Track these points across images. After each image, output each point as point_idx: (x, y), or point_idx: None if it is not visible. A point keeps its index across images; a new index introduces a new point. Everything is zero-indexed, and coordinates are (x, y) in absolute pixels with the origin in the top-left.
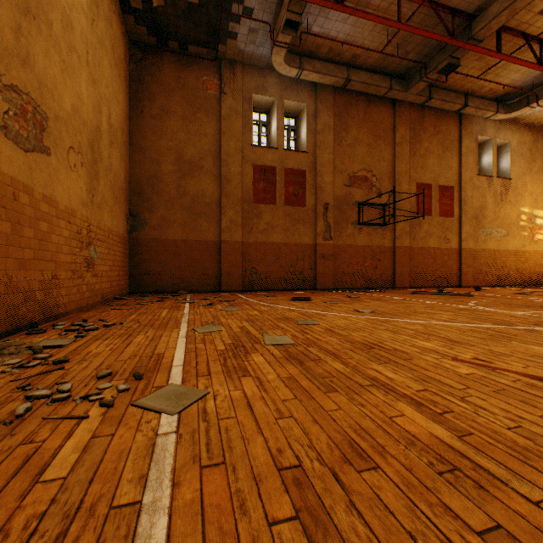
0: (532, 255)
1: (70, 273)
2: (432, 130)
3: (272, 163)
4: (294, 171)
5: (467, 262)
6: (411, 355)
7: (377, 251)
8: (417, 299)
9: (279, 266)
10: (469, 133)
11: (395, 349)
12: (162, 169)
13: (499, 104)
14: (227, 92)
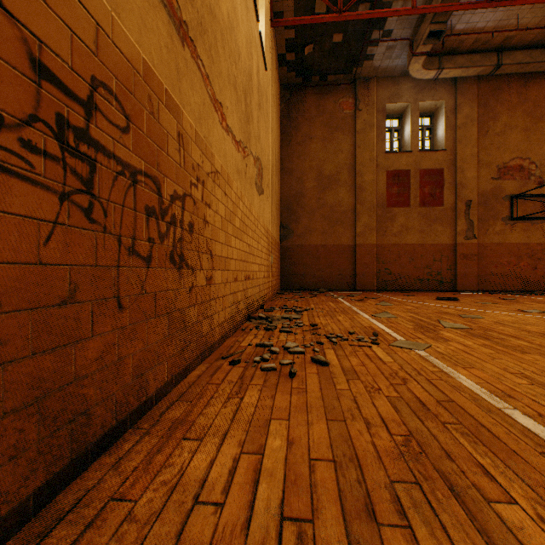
0: None
1: (267, 273)
2: None
3: (406, 166)
4: (430, 171)
5: None
6: None
7: (537, 249)
8: None
9: (413, 267)
10: None
11: None
12: (305, 186)
13: None
14: (361, 108)
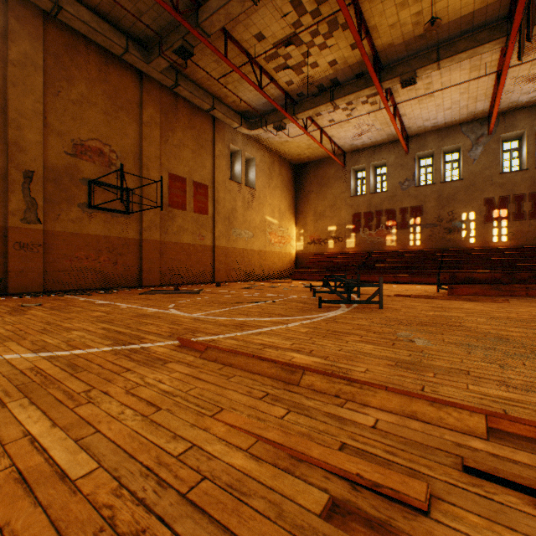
0: (271, 255)
1: None
2: (187, 122)
3: None
4: None
5: (220, 259)
6: None
7: (120, 243)
8: (122, 303)
9: None
10: (222, 138)
11: None
12: None
13: (243, 119)
14: None
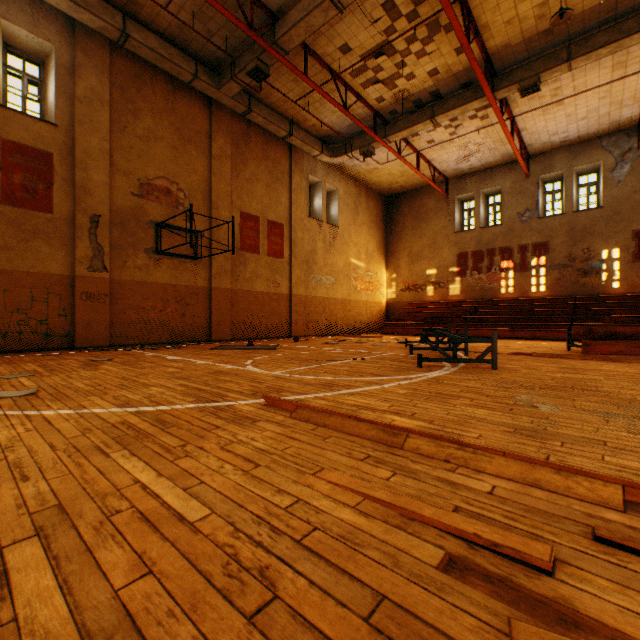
0: (356, 304)
1: None
2: (260, 153)
3: None
4: (27, 150)
5: (298, 310)
6: None
7: (187, 293)
8: (194, 359)
9: None
10: (300, 169)
11: None
12: None
13: (324, 145)
14: None
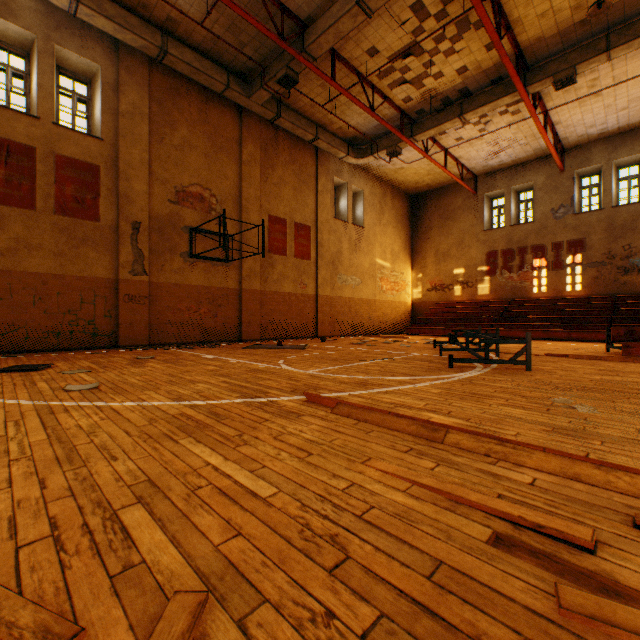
0: (382, 305)
1: None
2: (287, 157)
3: (29, 140)
4: (77, 163)
5: (324, 310)
6: None
7: (219, 294)
8: (229, 357)
9: (44, 312)
10: (326, 171)
11: None
12: None
13: (350, 147)
14: None
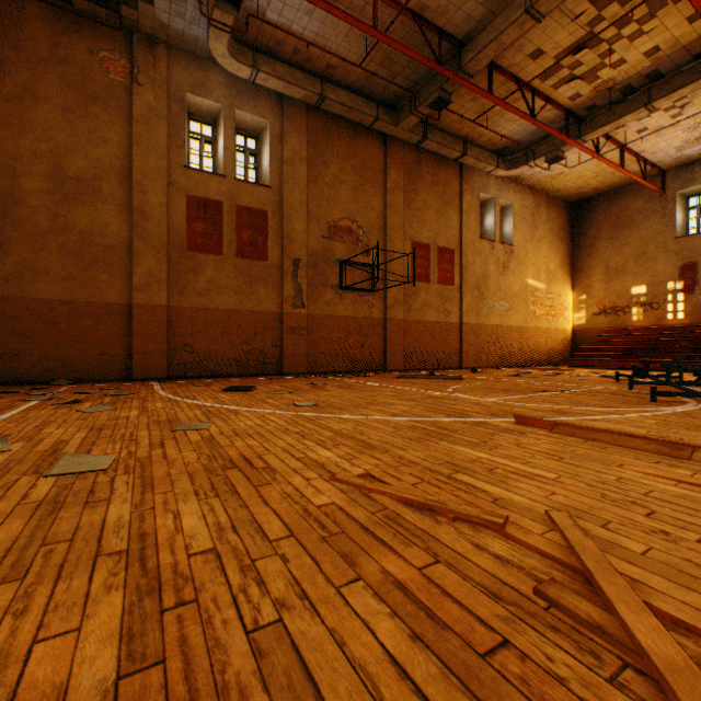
0: (534, 332)
1: None
2: (430, 179)
3: (218, 196)
4: (252, 211)
5: (468, 339)
6: (276, 477)
7: (365, 324)
8: (394, 385)
9: (228, 343)
10: (471, 188)
11: (266, 468)
12: (23, 185)
13: (499, 158)
14: (144, 82)
